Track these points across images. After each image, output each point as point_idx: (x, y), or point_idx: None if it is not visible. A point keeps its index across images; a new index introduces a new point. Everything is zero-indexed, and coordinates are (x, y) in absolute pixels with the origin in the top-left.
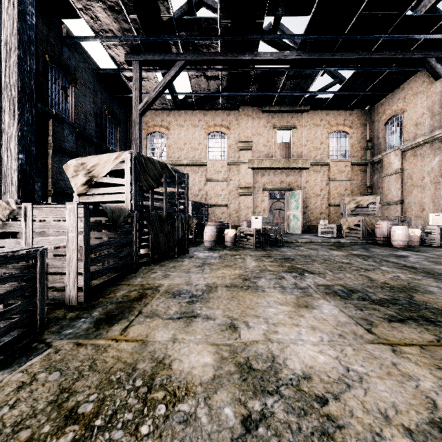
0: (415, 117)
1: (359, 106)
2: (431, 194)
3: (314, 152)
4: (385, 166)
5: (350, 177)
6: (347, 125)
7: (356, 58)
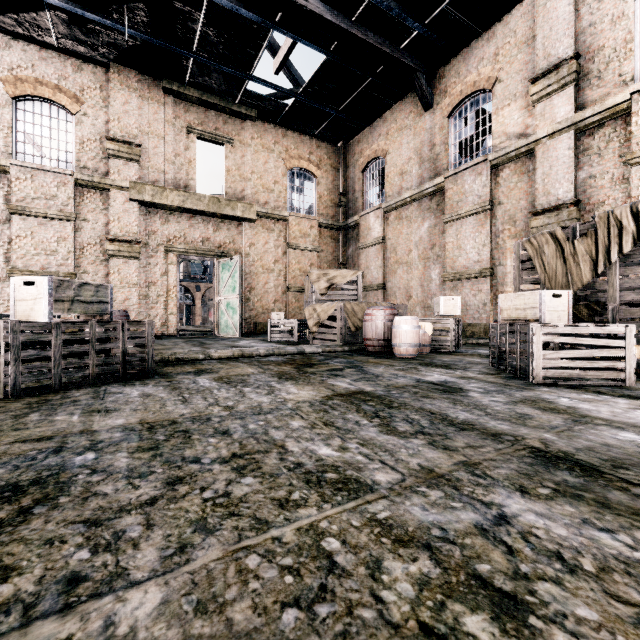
0: (400, 163)
1: (330, 138)
2: (419, 275)
3: (264, 196)
4: (363, 232)
5: (318, 245)
6: (314, 162)
7: (330, 20)
